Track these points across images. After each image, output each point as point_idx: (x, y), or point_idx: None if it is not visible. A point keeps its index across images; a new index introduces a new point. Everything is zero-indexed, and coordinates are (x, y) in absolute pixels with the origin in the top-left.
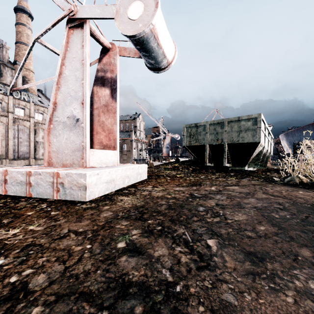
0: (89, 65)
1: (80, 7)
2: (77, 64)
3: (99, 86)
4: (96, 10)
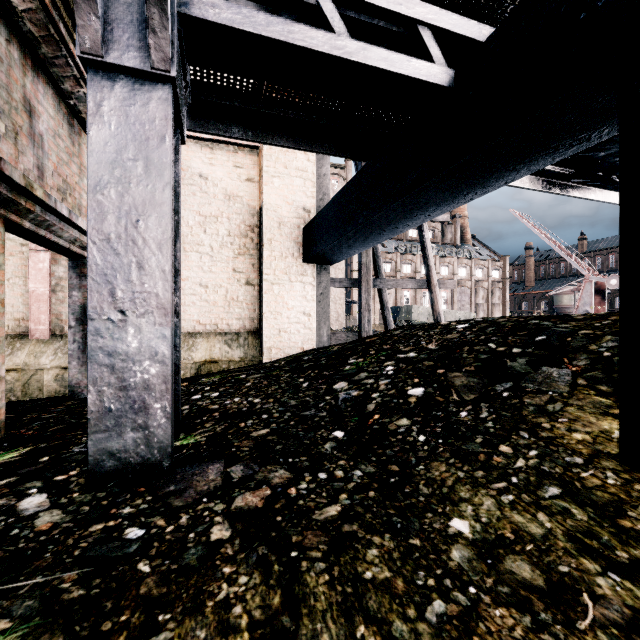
0: (593, 294)
1: (590, 276)
2: (588, 293)
3: (595, 294)
4: (597, 279)
